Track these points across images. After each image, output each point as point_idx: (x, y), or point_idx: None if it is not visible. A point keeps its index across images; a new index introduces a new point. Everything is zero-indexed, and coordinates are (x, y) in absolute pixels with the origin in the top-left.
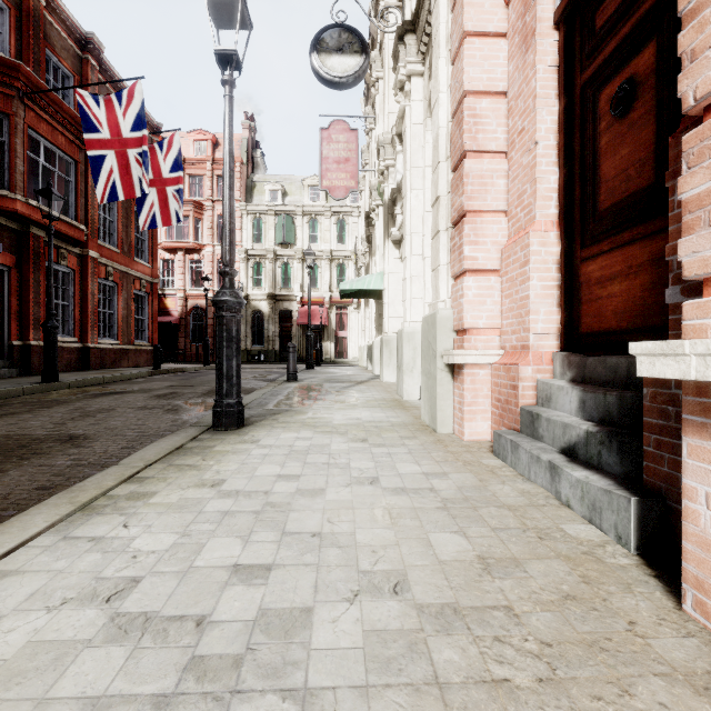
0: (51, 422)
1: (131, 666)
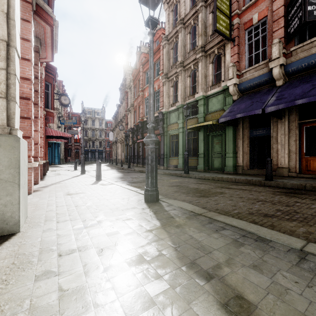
0: (247, 197)
1: (94, 187)
